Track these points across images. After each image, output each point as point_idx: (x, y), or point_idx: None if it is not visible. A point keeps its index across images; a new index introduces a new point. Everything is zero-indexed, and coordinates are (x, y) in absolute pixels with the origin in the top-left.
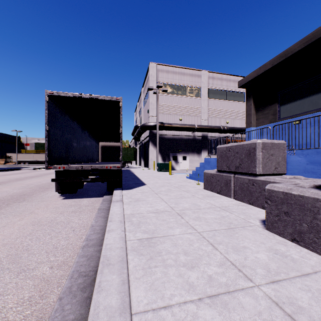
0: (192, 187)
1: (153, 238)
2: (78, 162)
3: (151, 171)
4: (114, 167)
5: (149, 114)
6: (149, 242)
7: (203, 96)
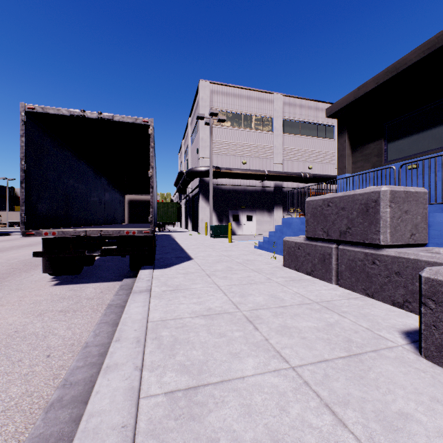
0: (265, 263)
1: (199, 389)
2: (89, 224)
3: (202, 237)
4: (139, 232)
5: (199, 154)
6: (191, 402)
7: (276, 129)
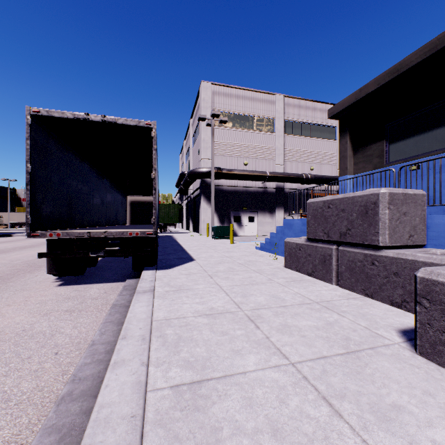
0: (266, 264)
1: (203, 383)
2: (92, 226)
3: (204, 239)
4: (142, 233)
5: (201, 155)
6: (195, 395)
7: (277, 130)
